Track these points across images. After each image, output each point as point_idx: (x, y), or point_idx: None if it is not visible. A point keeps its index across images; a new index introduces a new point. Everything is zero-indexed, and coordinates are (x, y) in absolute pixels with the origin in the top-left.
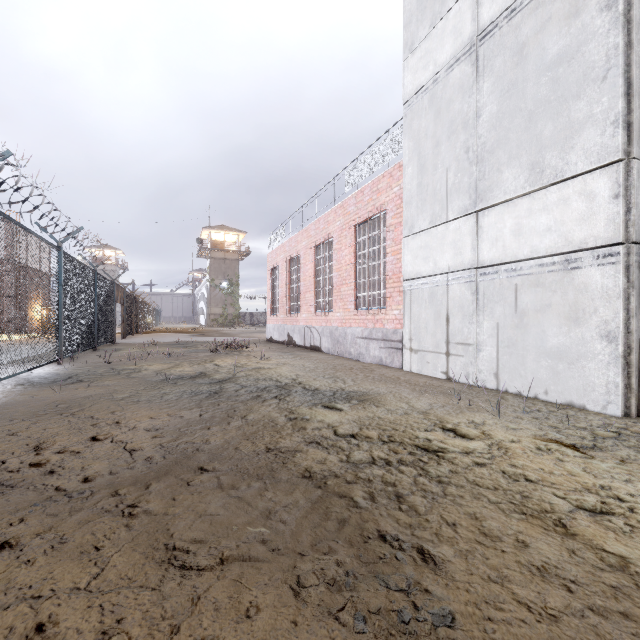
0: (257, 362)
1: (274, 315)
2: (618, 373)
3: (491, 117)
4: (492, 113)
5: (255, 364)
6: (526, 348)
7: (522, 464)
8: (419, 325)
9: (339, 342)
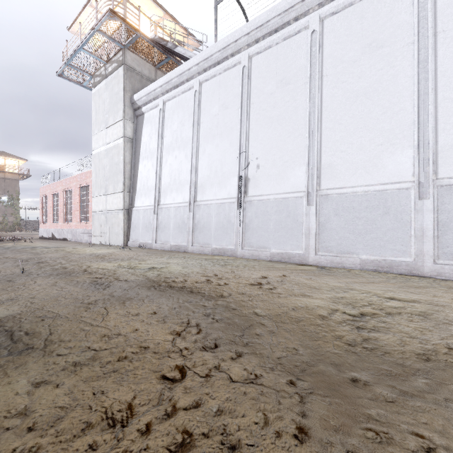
0: (27, 244)
1: (44, 223)
2: (123, 237)
3: (108, 170)
4: (108, 169)
5: (26, 244)
6: (113, 233)
7: (79, 250)
8: (96, 227)
9: (74, 235)
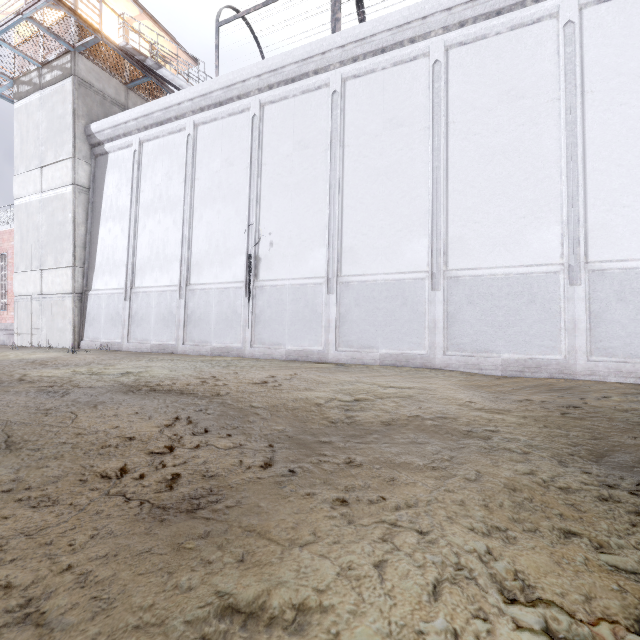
0: None
1: None
2: (72, 335)
3: (45, 231)
4: (46, 230)
5: None
6: (54, 329)
7: None
8: (21, 320)
9: None
